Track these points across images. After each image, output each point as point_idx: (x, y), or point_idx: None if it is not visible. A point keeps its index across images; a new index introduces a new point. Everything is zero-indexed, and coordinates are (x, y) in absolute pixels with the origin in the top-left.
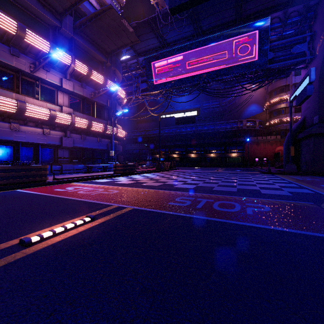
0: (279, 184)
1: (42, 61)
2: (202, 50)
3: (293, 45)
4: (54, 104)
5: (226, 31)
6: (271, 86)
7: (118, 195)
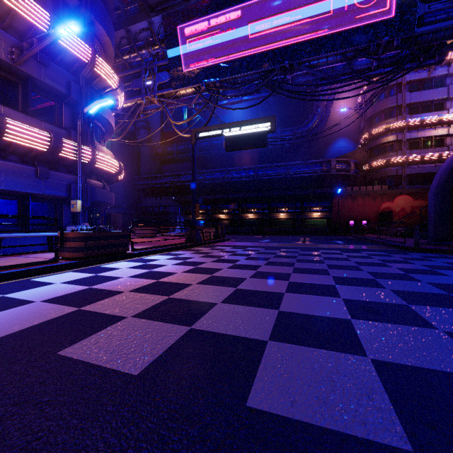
0: None
1: None
2: None
3: None
4: None
5: None
6: (372, 108)
7: None
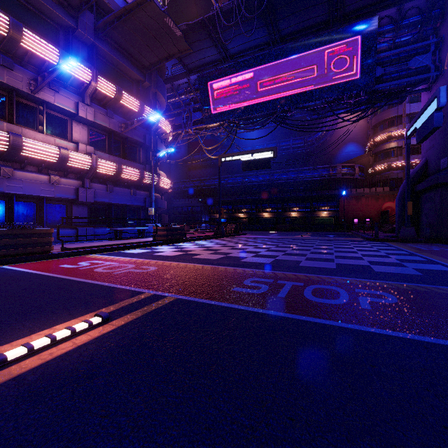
0: (396, 256)
1: (47, 75)
2: (280, 64)
3: (411, 56)
4: (67, 139)
5: (314, 37)
6: (376, 117)
7: (156, 274)
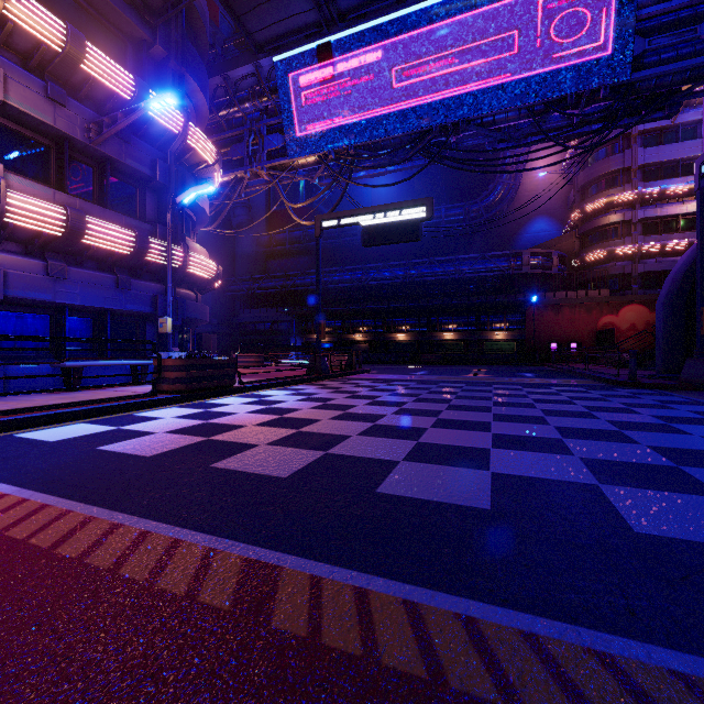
0: None
1: None
2: (439, 31)
3: (701, 17)
4: None
5: None
6: (587, 172)
7: None
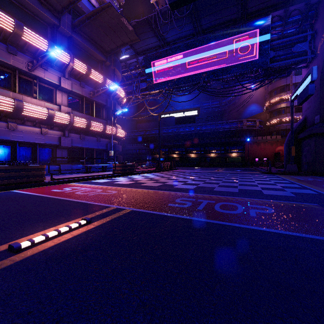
0: (281, 184)
1: (40, 59)
2: (202, 49)
3: (294, 44)
4: (53, 103)
5: (226, 30)
6: (271, 86)
7: (117, 196)
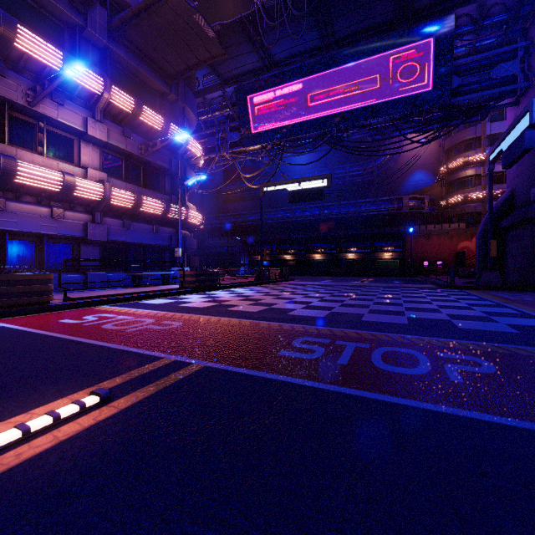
0: (480, 307)
1: (48, 83)
2: (335, 73)
3: (494, 64)
4: (74, 163)
5: (377, 40)
6: (450, 139)
7: (179, 332)
